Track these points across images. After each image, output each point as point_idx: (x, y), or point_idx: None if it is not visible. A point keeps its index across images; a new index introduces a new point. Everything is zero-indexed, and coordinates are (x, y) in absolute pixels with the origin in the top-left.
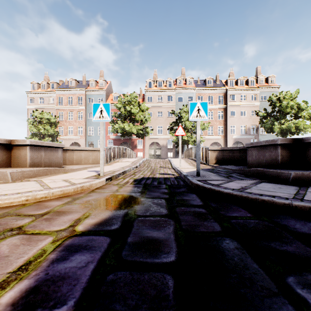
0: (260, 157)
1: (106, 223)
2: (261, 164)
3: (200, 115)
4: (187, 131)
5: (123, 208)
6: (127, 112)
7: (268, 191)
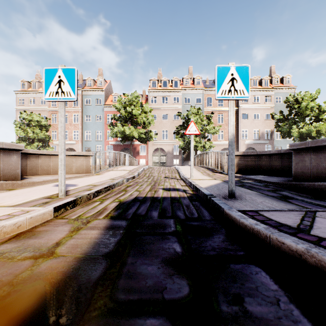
0: (321, 164)
1: None
2: (324, 176)
3: (235, 90)
4: (196, 135)
5: None
6: (127, 114)
7: None
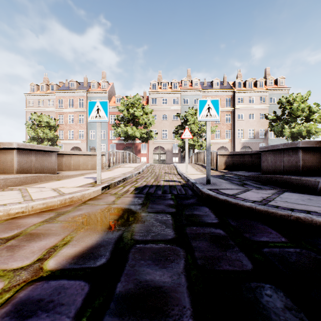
0: (276, 162)
1: (90, 255)
2: (278, 170)
3: (210, 115)
4: (193, 135)
5: (117, 228)
6: (130, 115)
7: (298, 204)
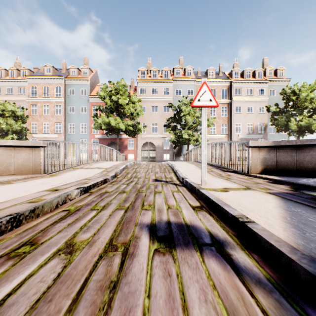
0: None
1: None
2: None
3: None
4: (188, 128)
5: None
6: (113, 104)
7: None
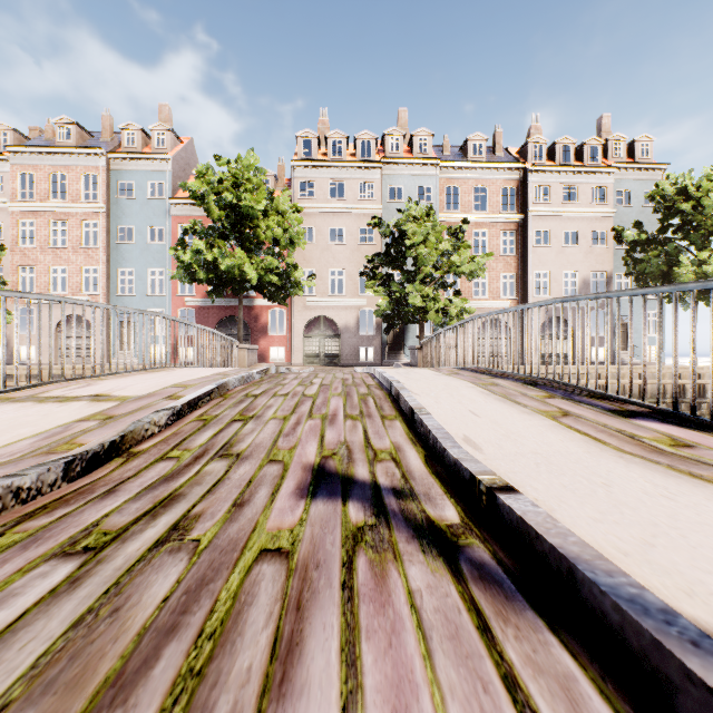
0: None
1: None
2: None
3: None
4: (422, 281)
5: None
6: (225, 214)
7: None
